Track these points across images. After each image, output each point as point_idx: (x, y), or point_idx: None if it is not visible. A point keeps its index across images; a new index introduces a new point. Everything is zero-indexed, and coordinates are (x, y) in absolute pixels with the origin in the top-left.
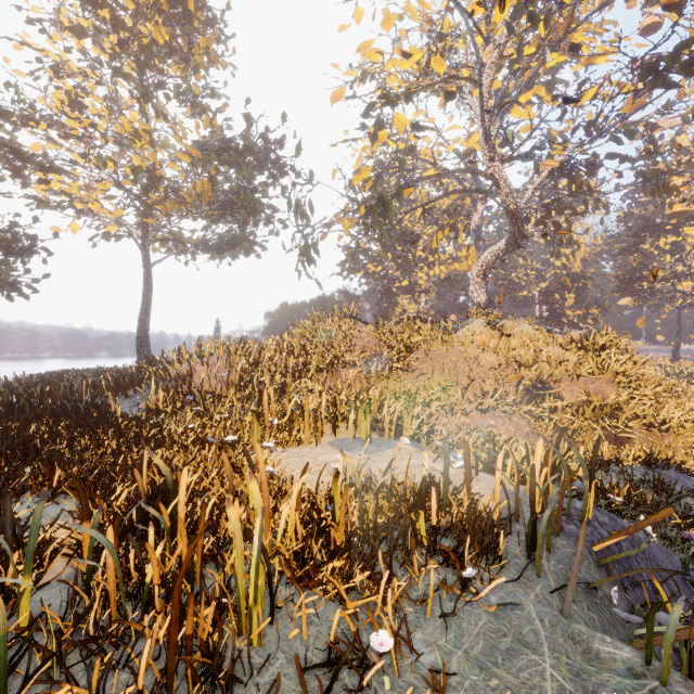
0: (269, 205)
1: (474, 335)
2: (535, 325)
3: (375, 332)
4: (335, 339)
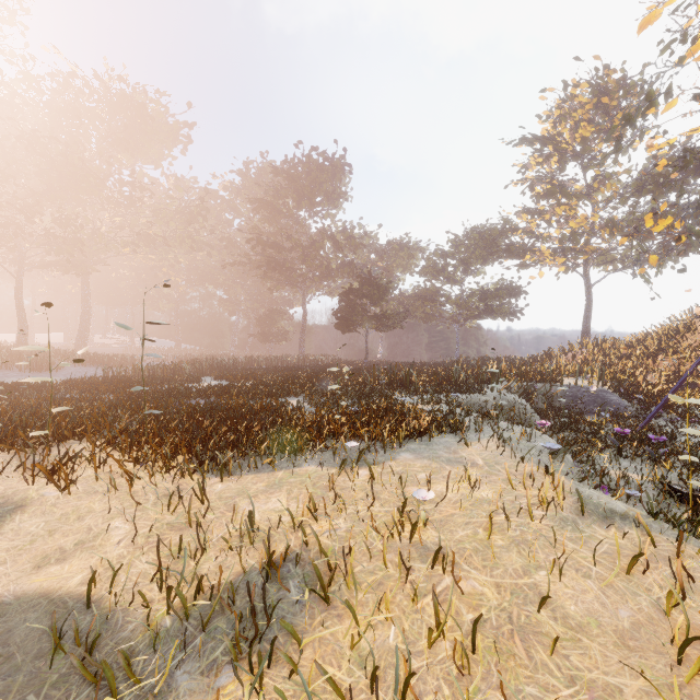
0: None
1: None
2: None
3: None
4: (675, 335)
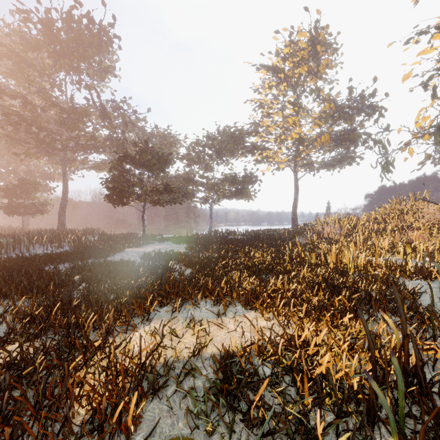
0: (364, 133)
1: None
2: None
3: None
4: (407, 214)
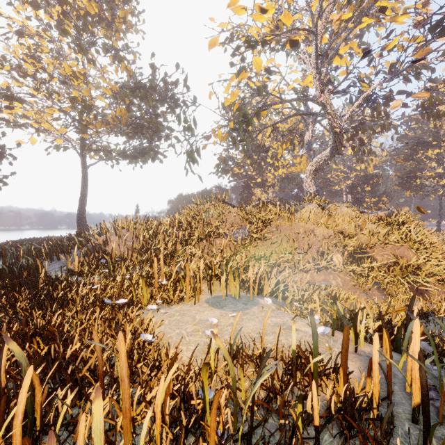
0: (168, 127)
1: (310, 214)
2: (352, 208)
3: (240, 212)
4: (212, 217)
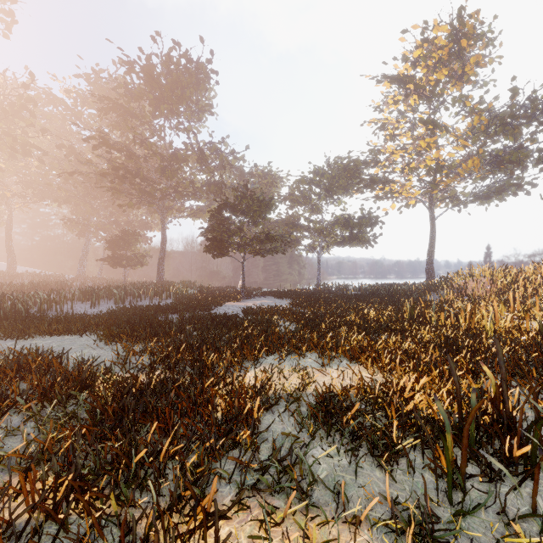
0: (537, 150)
1: None
2: None
3: None
4: None
